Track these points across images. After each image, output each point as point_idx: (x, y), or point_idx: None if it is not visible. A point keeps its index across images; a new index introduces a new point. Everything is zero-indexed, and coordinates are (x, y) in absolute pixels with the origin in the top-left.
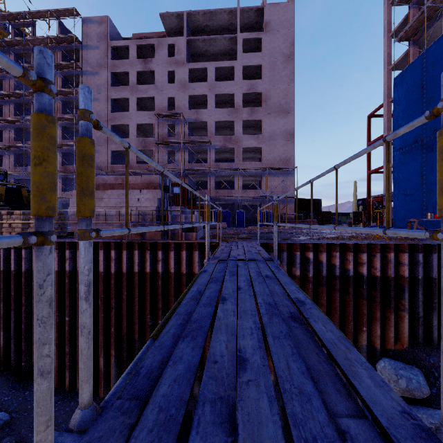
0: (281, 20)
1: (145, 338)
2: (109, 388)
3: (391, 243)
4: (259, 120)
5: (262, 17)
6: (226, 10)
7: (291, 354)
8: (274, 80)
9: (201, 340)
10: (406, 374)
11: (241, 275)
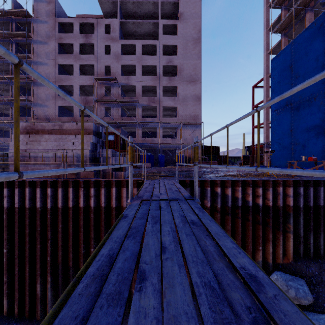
0: (191, 12)
1: (79, 264)
2: (45, 311)
3: (279, 179)
4: (175, 86)
5: (177, 9)
6: (150, 1)
7: None
8: (186, 57)
9: None
10: (294, 284)
11: (164, 223)
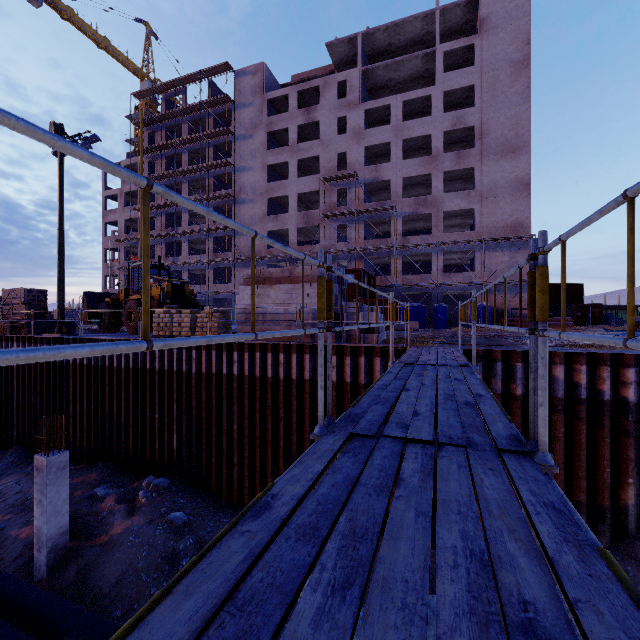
0: (507, 9)
1: None
2: None
3: None
4: (470, 168)
5: (476, 12)
6: (419, 16)
7: (453, 415)
8: (495, 104)
9: (389, 405)
10: None
11: (427, 376)
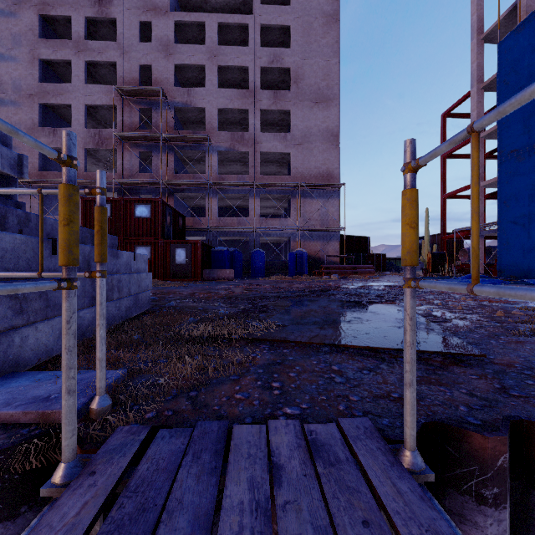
0: None
1: None
2: None
3: None
4: (286, 110)
5: None
6: None
7: None
8: (309, 51)
9: None
10: None
11: None
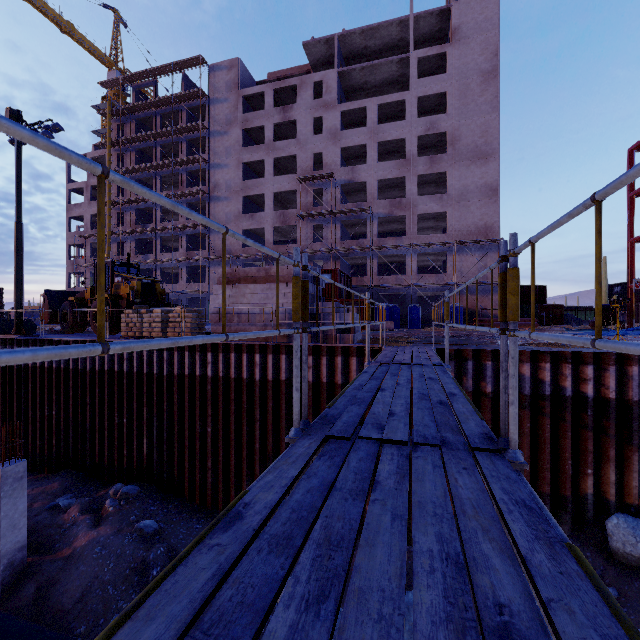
0: (477, 21)
1: None
2: None
3: None
4: (442, 172)
5: (448, 21)
6: (394, 22)
7: (427, 414)
8: (466, 112)
9: (365, 406)
10: None
11: (402, 376)
